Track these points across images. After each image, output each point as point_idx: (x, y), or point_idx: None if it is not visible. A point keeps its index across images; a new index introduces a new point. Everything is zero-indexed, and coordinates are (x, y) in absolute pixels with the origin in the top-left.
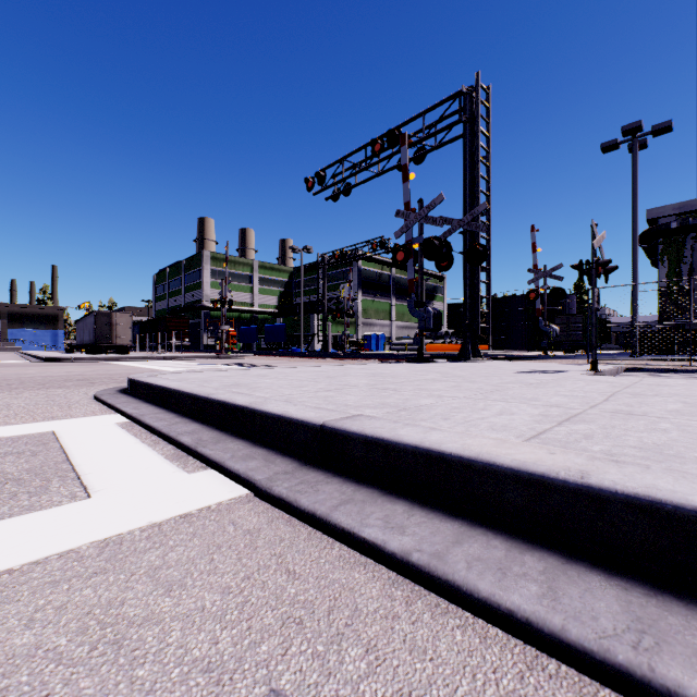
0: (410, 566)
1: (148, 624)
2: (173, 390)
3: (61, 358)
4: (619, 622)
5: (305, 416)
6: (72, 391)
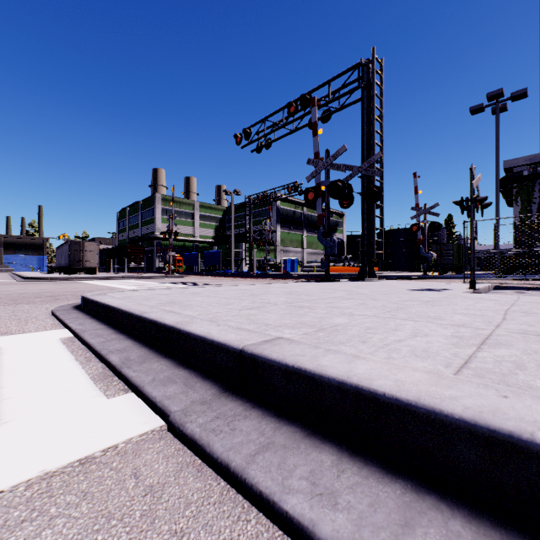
0: None
1: None
2: (114, 308)
3: (40, 278)
4: None
5: (226, 339)
6: (36, 306)
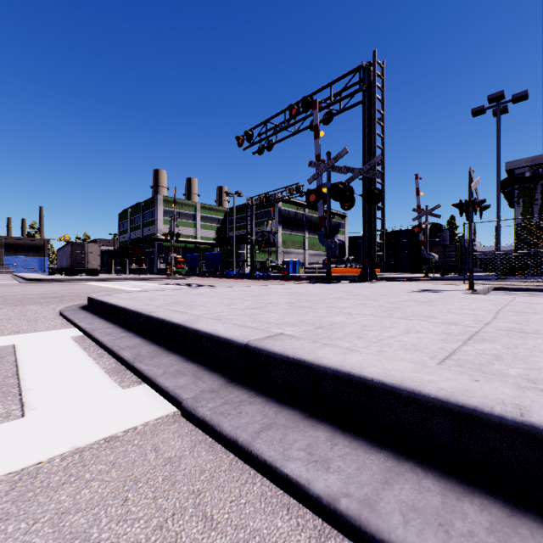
0: (337, 516)
1: None
2: (122, 308)
3: (43, 279)
4: None
5: (231, 335)
6: (43, 307)
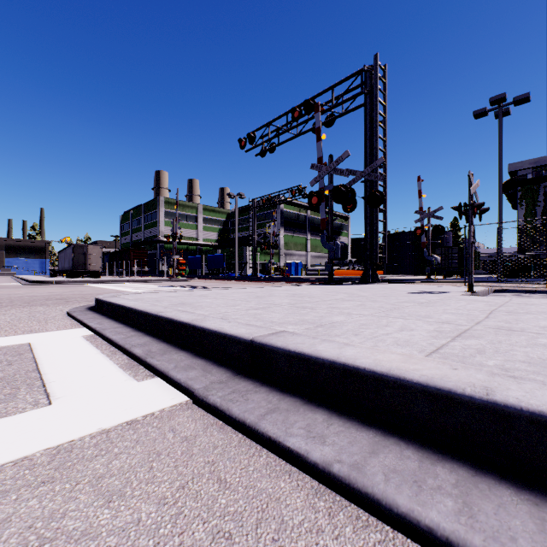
0: (331, 477)
1: (85, 539)
2: (130, 308)
3: (46, 281)
4: (537, 543)
5: (237, 332)
6: (50, 308)
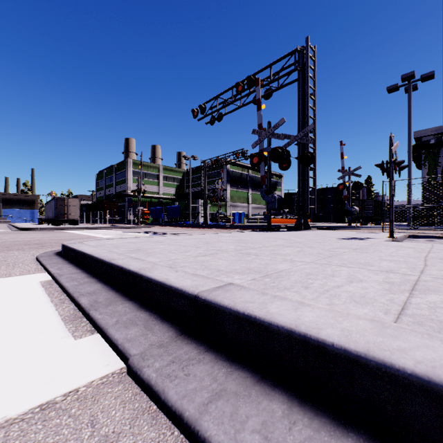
0: None
1: None
2: (88, 255)
3: (31, 228)
4: None
5: (182, 285)
6: (24, 253)
